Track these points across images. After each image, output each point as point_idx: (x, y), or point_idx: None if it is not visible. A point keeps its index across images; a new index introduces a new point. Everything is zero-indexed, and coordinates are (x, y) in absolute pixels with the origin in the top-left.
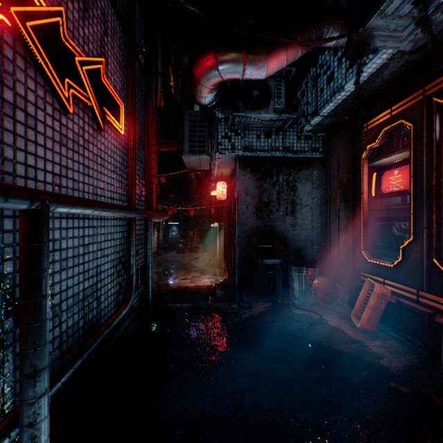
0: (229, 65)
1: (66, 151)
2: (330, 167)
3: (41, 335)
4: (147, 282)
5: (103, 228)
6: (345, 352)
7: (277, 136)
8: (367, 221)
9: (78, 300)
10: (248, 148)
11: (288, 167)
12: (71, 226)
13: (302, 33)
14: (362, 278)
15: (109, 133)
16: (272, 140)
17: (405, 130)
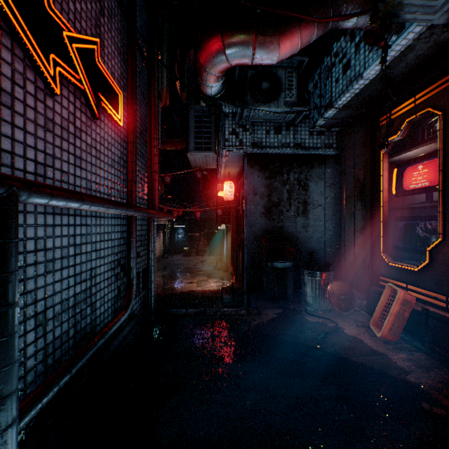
0: (237, 48)
1: (53, 137)
2: (345, 164)
3: (7, 353)
4: (149, 286)
5: (98, 226)
6: (366, 366)
7: (288, 131)
8: (387, 221)
9: (68, 307)
10: (257, 144)
11: (300, 165)
12: (59, 223)
13: (318, 11)
14: (381, 283)
15: (106, 124)
16: (282, 136)
17: (431, 120)
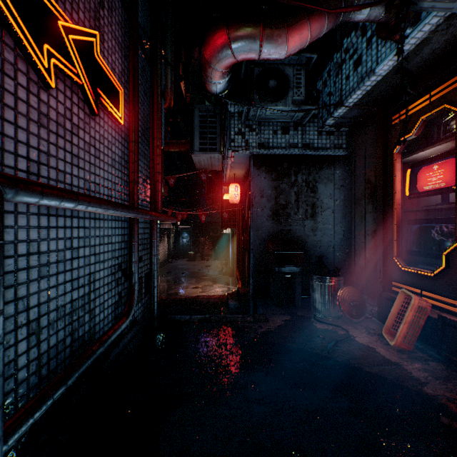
0: (243, 42)
1: (47, 134)
2: (355, 165)
3: None
4: (152, 291)
5: (98, 229)
6: (379, 376)
7: (296, 131)
8: (400, 224)
9: (64, 314)
10: (264, 145)
11: (308, 166)
12: (54, 225)
13: (329, 3)
14: (394, 289)
15: (106, 121)
16: (290, 136)
17: (447, 118)
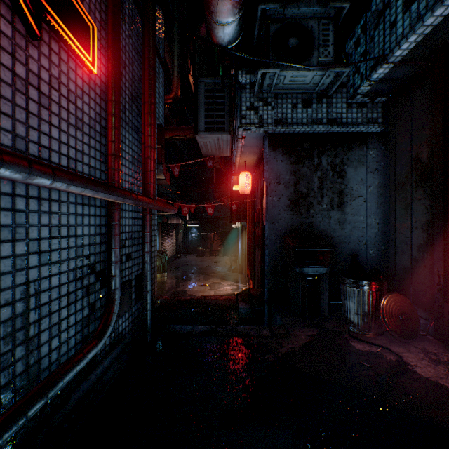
0: None
1: None
2: (396, 141)
3: None
4: (144, 297)
5: (46, 214)
6: None
7: (320, 104)
8: None
9: None
10: (281, 121)
11: (334, 146)
12: None
13: None
14: None
15: (63, 60)
16: (313, 109)
17: None
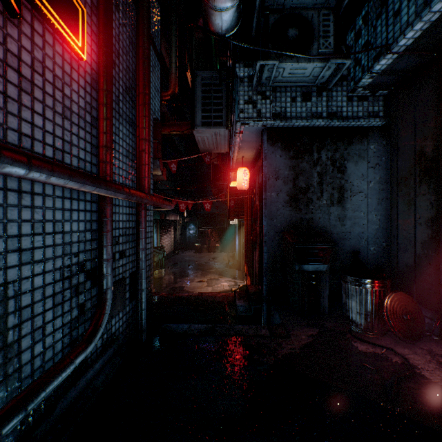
0: None
1: None
2: (398, 135)
3: None
4: (138, 295)
5: (27, 209)
6: None
7: (320, 97)
8: None
9: None
10: (280, 115)
11: (334, 141)
12: None
13: None
14: None
15: (49, 42)
16: (312, 103)
17: None
